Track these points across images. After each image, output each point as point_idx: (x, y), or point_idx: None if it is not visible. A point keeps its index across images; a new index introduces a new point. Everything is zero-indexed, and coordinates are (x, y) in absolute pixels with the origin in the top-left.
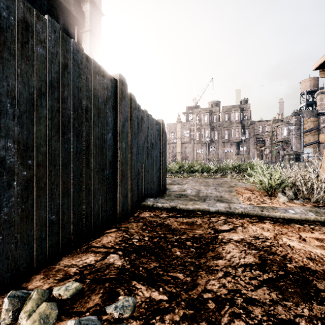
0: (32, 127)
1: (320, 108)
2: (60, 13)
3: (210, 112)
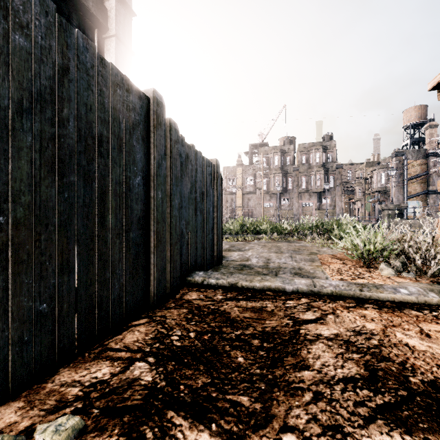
0: (5, 162)
1: (429, 147)
2: (73, 10)
3: (282, 152)
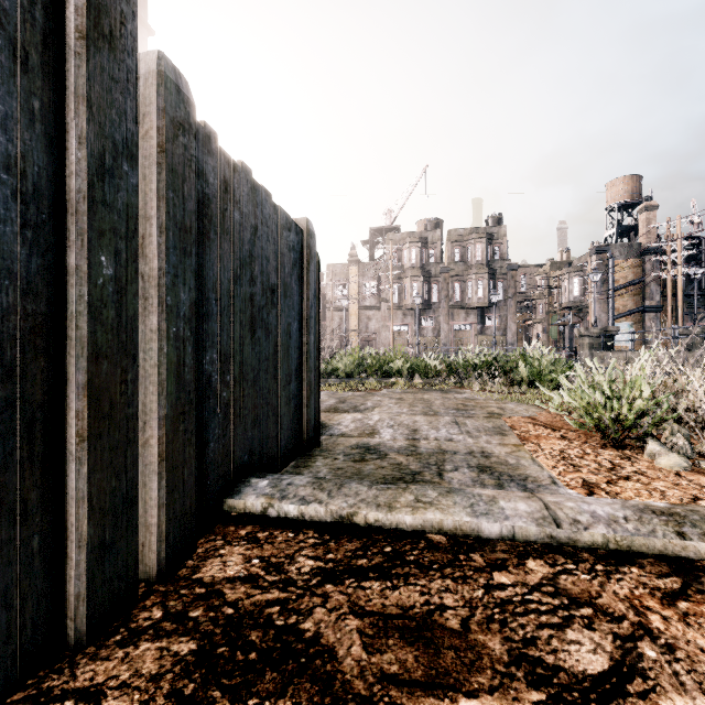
0: None
1: (645, 240)
2: None
3: (422, 241)
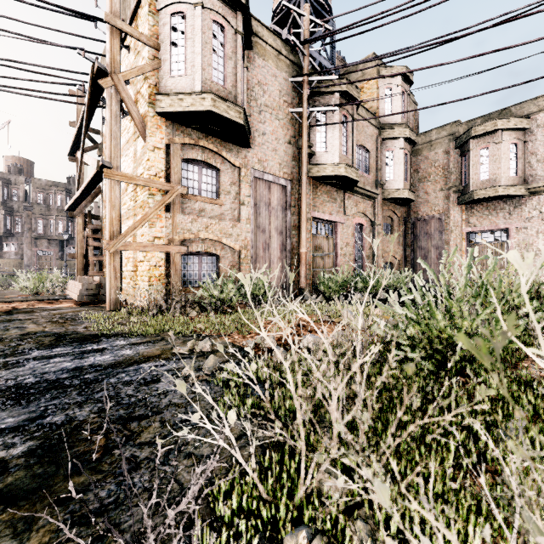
0: None
1: None
2: None
3: (5, 181)
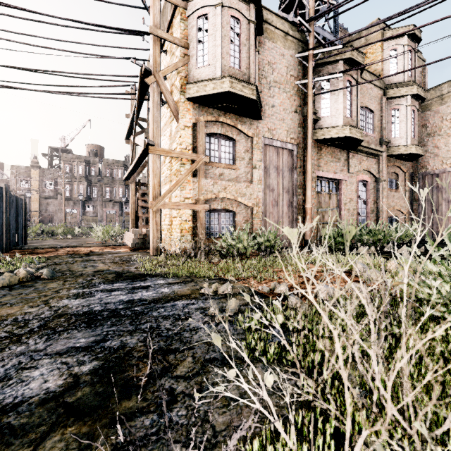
0: None
1: None
2: None
3: (87, 162)
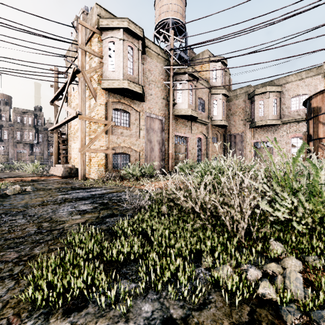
0: None
1: None
2: None
3: None
